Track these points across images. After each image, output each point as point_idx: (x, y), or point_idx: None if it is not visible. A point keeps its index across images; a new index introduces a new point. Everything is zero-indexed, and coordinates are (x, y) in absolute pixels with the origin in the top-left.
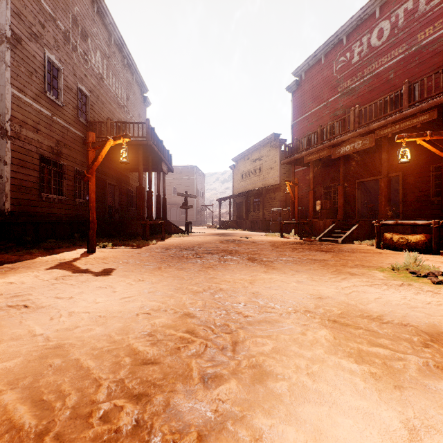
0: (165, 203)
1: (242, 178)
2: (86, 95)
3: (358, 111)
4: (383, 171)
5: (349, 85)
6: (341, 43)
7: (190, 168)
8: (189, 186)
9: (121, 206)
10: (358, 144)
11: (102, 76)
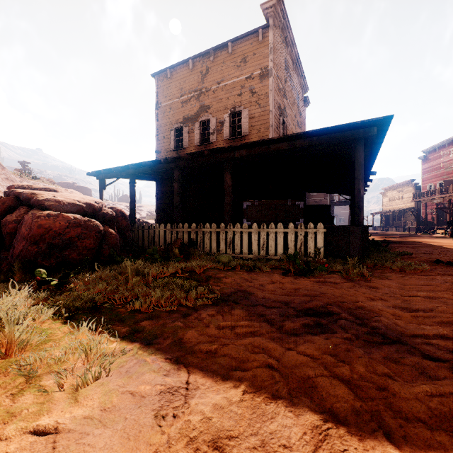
0: None
1: (389, 200)
2: None
3: (439, 189)
4: (448, 210)
5: (448, 166)
6: (445, 146)
7: None
8: None
9: None
10: (439, 200)
11: None
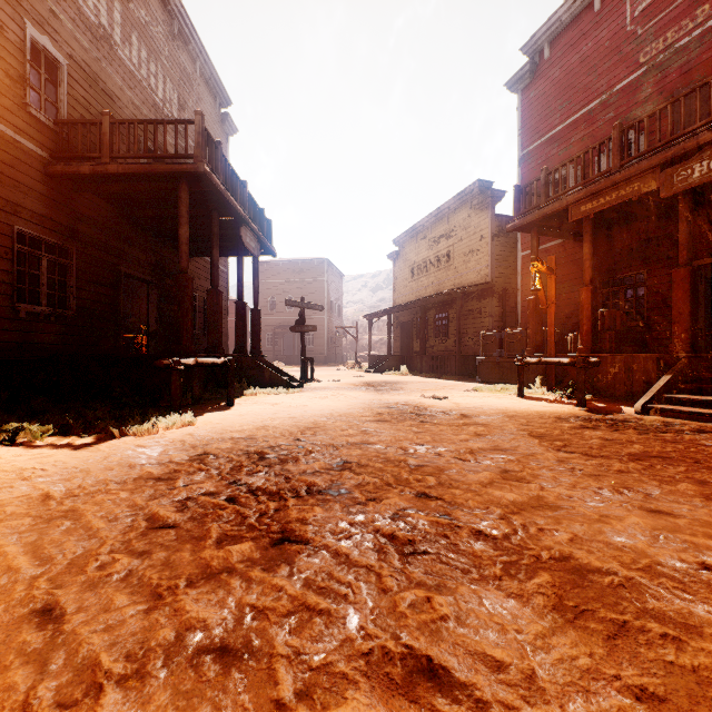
0: (258, 321)
1: (412, 275)
2: (56, 62)
3: None
4: None
5: (670, 43)
6: None
7: (316, 263)
8: (315, 295)
9: (164, 326)
10: None
11: (108, 34)
